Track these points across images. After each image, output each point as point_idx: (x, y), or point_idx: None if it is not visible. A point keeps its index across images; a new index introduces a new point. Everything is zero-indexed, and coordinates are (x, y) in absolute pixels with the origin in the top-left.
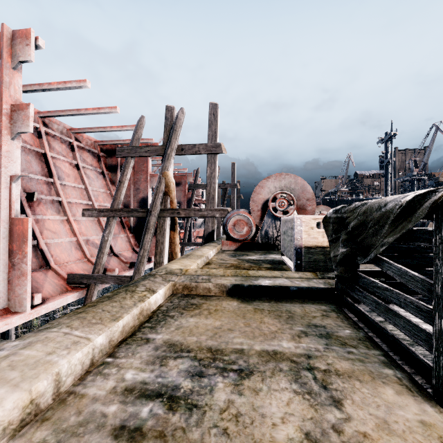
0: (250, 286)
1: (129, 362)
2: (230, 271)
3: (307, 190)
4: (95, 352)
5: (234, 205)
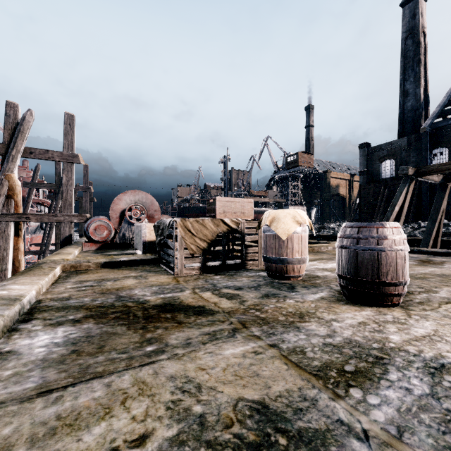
0: (115, 262)
1: (65, 285)
2: (101, 257)
3: (155, 204)
4: (47, 284)
5: (87, 209)
